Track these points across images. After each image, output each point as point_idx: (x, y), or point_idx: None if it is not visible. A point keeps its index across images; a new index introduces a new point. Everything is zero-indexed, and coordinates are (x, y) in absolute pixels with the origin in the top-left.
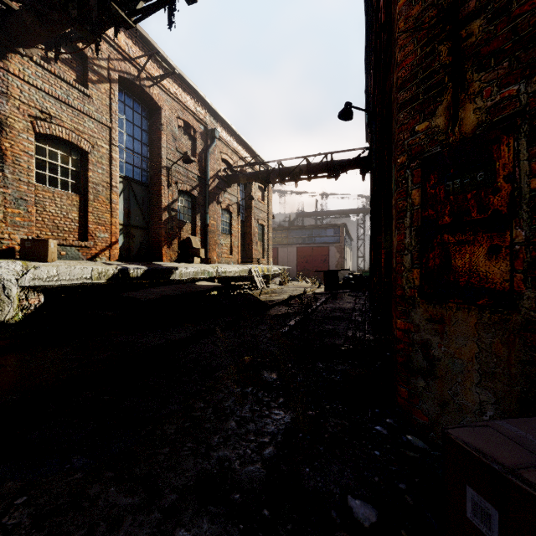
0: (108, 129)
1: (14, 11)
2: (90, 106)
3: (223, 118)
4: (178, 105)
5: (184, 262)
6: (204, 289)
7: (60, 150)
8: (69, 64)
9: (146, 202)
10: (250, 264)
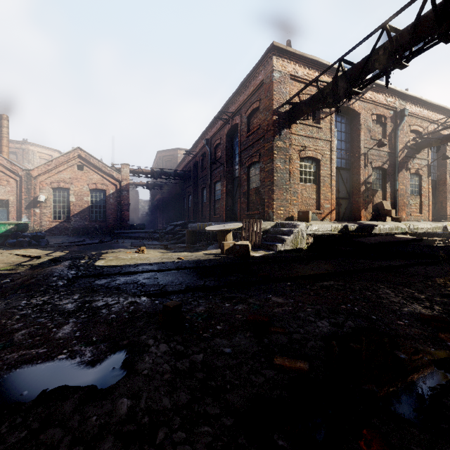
0: (329, 142)
1: (296, 105)
2: (321, 133)
3: (412, 96)
4: (372, 105)
5: (377, 221)
6: (405, 240)
7: (308, 163)
8: (311, 115)
9: (348, 180)
10: (444, 221)
